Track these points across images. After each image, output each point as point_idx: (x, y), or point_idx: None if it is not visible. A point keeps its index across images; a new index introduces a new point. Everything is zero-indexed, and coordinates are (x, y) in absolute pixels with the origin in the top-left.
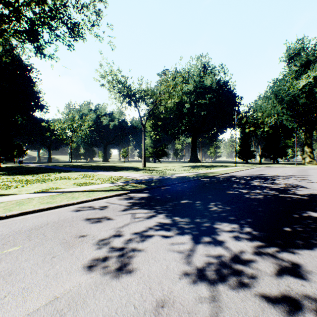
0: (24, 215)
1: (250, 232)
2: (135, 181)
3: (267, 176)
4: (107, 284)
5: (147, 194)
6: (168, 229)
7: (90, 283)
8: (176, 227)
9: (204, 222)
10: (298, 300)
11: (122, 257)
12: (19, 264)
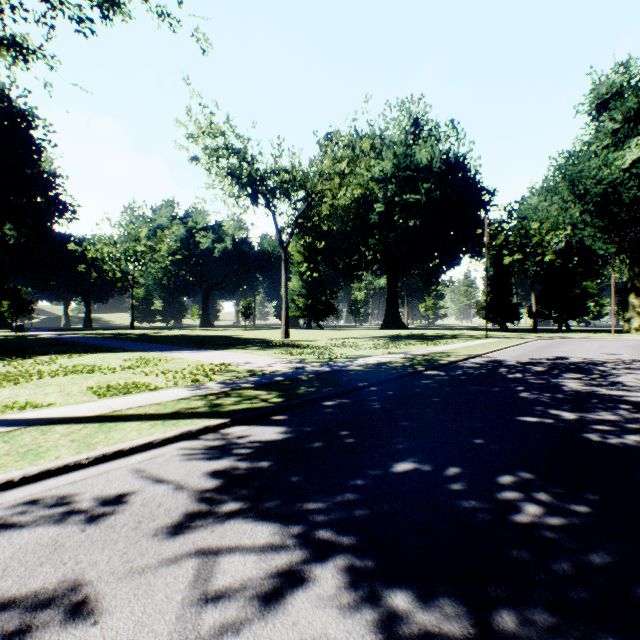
0: None
1: None
2: (256, 378)
3: (580, 363)
4: None
5: (281, 431)
6: None
7: None
8: None
9: None
10: None
11: None
12: None
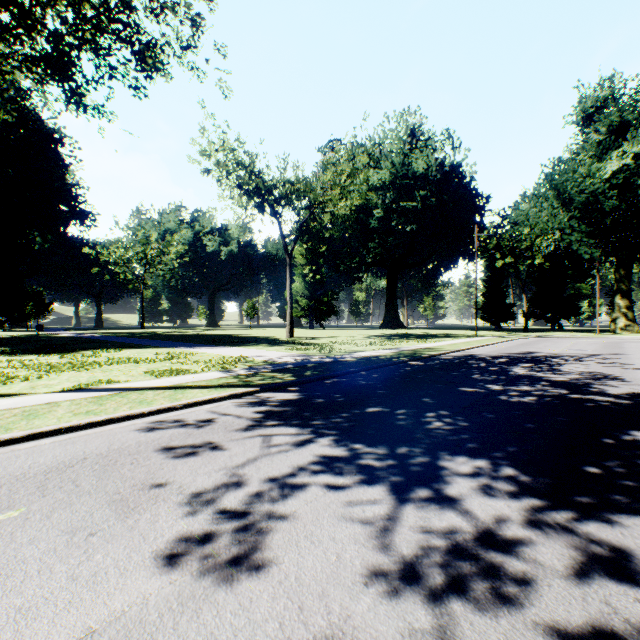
0: (36, 439)
1: (514, 476)
2: (272, 366)
3: (541, 356)
4: (206, 599)
5: (296, 395)
6: (339, 470)
7: (168, 596)
8: (357, 465)
9: (417, 454)
10: (632, 637)
11: (241, 535)
12: (15, 552)
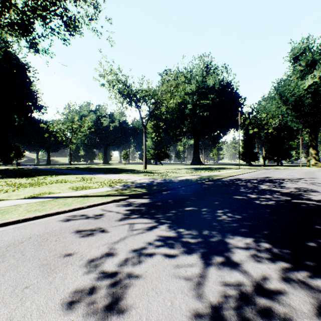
0: (5, 226)
1: (269, 248)
2: (135, 184)
3: (274, 179)
4: None
5: (147, 200)
6: (171, 245)
7: None
8: (181, 241)
9: (214, 235)
10: None
11: (114, 288)
12: None
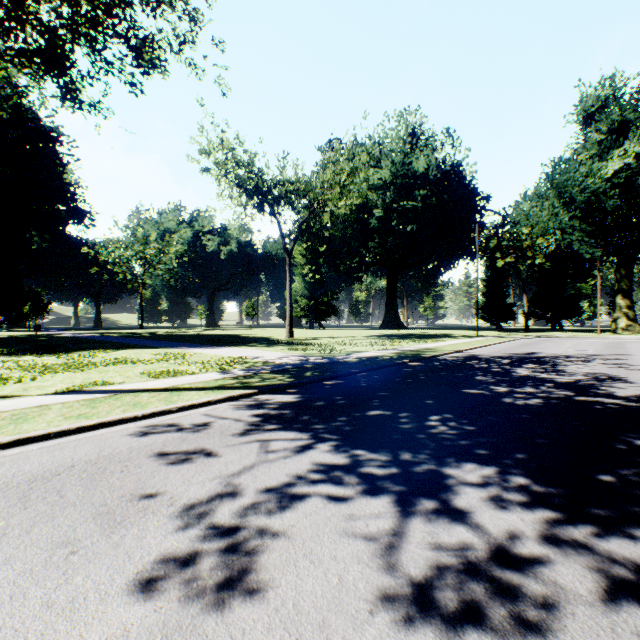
0: (23, 444)
1: (526, 485)
2: (271, 367)
3: (544, 357)
4: (194, 630)
5: (295, 397)
6: (340, 479)
7: (151, 627)
8: (359, 473)
9: (421, 461)
10: None
11: (234, 553)
12: None
